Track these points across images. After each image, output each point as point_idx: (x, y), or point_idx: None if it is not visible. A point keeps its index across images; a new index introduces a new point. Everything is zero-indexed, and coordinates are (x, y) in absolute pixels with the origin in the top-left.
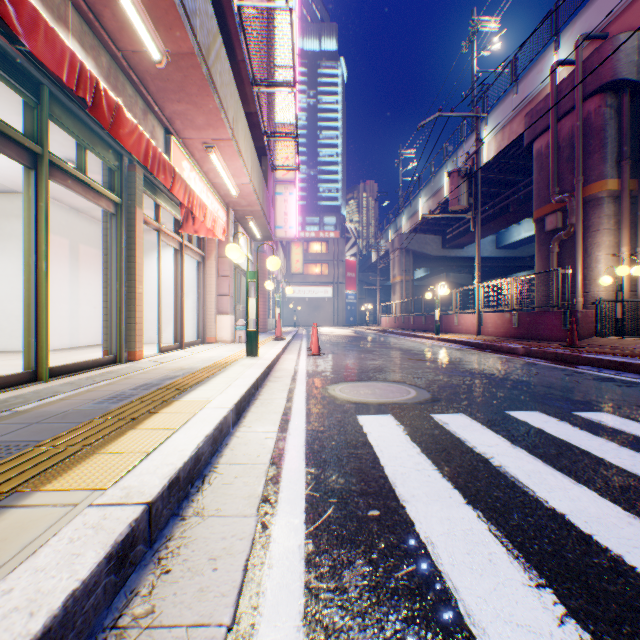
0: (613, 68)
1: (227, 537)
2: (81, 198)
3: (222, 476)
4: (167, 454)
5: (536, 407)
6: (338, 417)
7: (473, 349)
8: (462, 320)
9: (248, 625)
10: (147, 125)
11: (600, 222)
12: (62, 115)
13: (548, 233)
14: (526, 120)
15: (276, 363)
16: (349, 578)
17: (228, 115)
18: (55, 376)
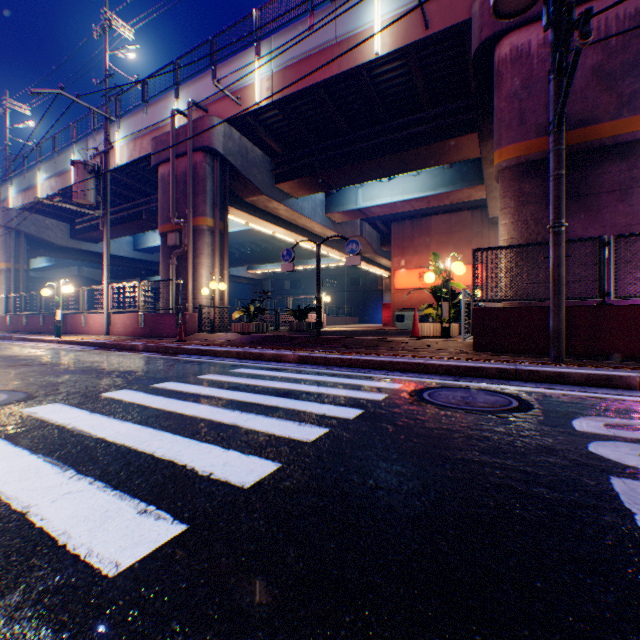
0: (211, 139)
1: None
2: None
3: None
4: None
5: (128, 386)
6: None
7: (99, 349)
8: (93, 320)
9: None
10: None
11: (205, 248)
12: None
13: (172, 248)
14: (155, 144)
15: None
16: None
17: None
18: None
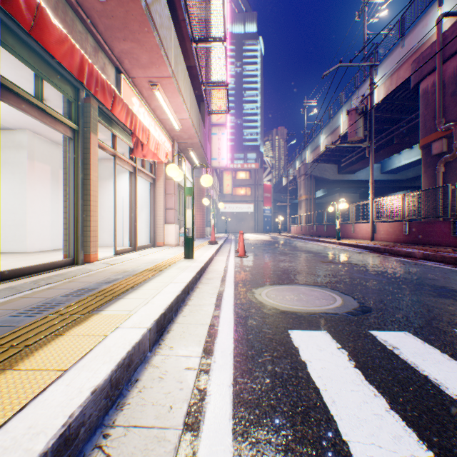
0: None
1: None
2: (57, 132)
3: None
4: (4, 448)
5: None
6: (268, 333)
7: (372, 252)
8: (357, 228)
9: None
10: (98, 61)
11: None
12: (15, 44)
13: (434, 156)
14: (413, 65)
15: (209, 264)
16: None
17: (168, 54)
18: (8, 279)
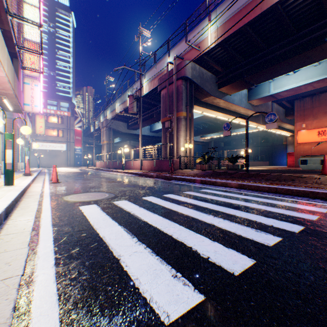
0: (185, 72)
1: (14, 256)
2: None
3: (4, 239)
4: None
5: (152, 195)
6: (70, 208)
7: (138, 176)
8: (135, 163)
9: (31, 272)
10: None
11: (181, 127)
12: None
13: (166, 129)
14: (159, 81)
15: (28, 188)
16: (73, 251)
17: None
18: None
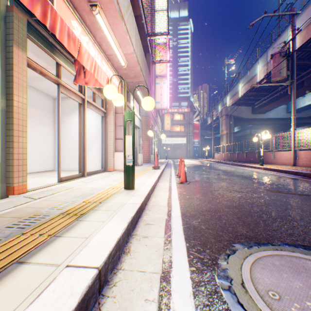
0: None
1: None
2: None
3: None
4: None
5: None
6: None
7: (308, 179)
8: (277, 155)
9: None
10: None
11: None
12: None
13: None
14: None
15: (151, 194)
16: None
17: None
18: None
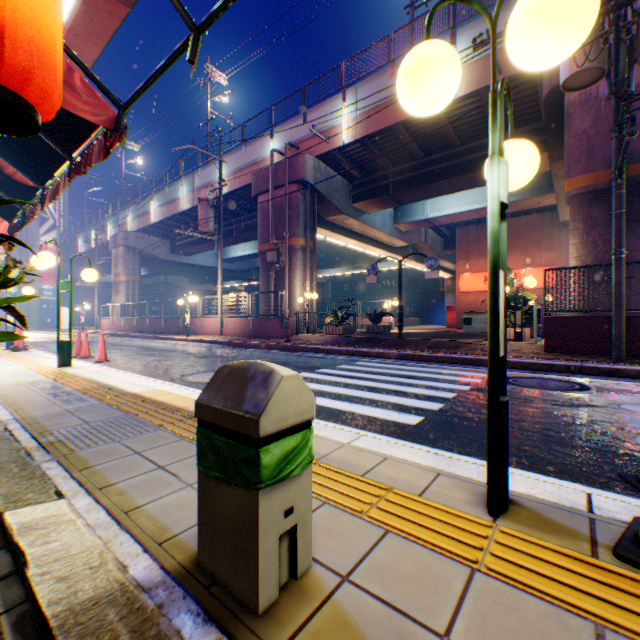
0: (304, 173)
1: None
2: None
3: None
4: None
5: (302, 371)
6: None
7: (230, 347)
8: (207, 323)
9: None
10: None
11: (298, 263)
12: None
13: (269, 263)
14: (255, 178)
15: None
16: None
17: None
18: None
